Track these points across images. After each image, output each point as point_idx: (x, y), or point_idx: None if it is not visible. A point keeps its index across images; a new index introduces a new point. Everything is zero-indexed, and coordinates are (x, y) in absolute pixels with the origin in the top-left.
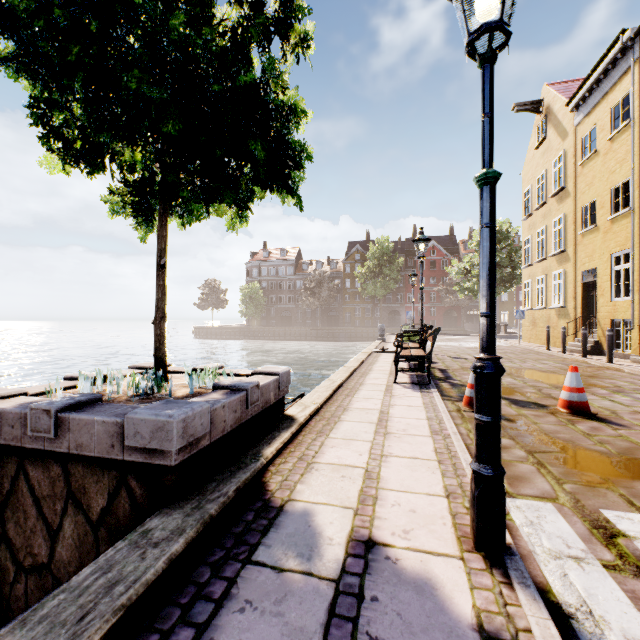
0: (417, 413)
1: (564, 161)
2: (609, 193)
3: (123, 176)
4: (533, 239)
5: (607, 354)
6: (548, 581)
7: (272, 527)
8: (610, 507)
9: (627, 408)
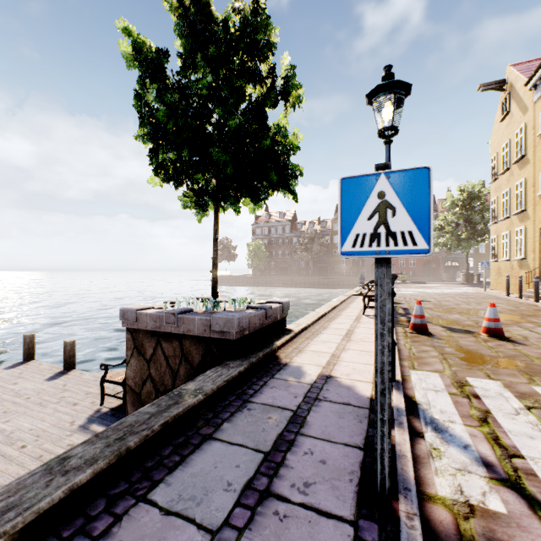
0: (373, 331)
1: (524, 133)
2: None
3: (192, 186)
4: (499, 200)
5: None
6: (415, 395)
7: (282, 369)
8: (473, 377)
9: (539, 335)
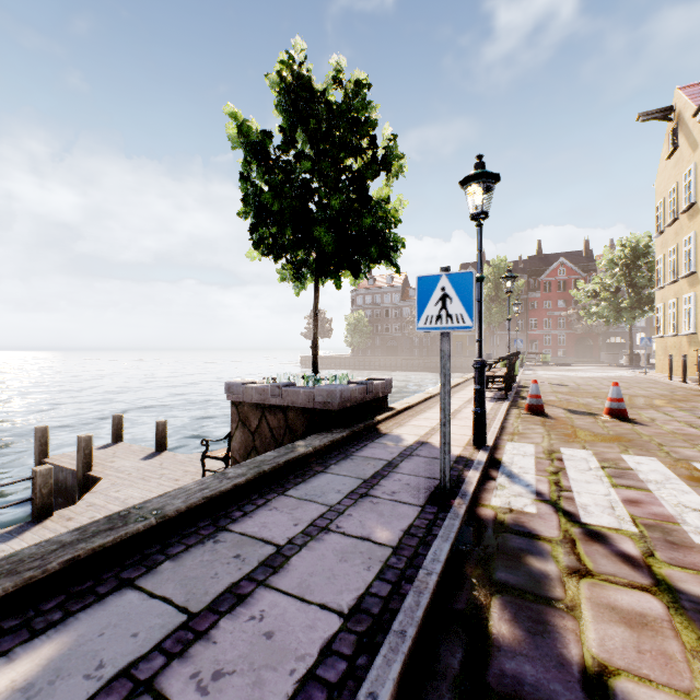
0: None
1: (694, 175)
2: None
3: (291, 259)
4: (665, 259)
5: None
6: (502, 458)
7: (381, 437)
8: (568, 447)
9: (671, 418)
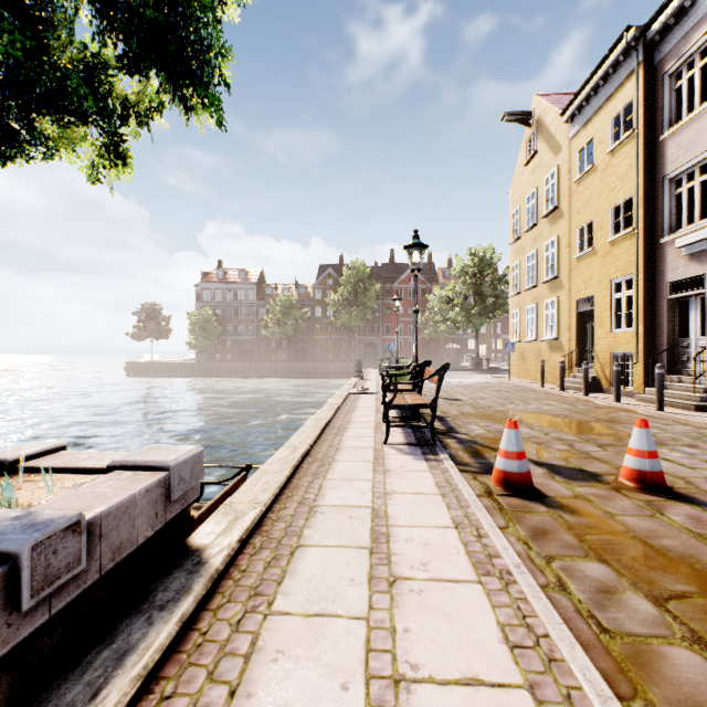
0: (434, 511)
1: (557, 178)
2: (609, 212)
3: None
4: (522, 265)
5: (615, 392)
6: None
7: None
8: None
9: (696, 472)
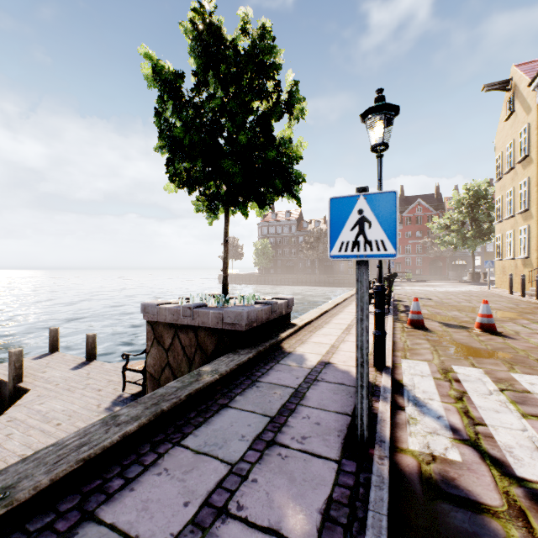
0: (372, 326)
1: (528, 133)
2: None
3: (204, 192)
4: (503, 199)
5: None
6: (403, 379)
7: (286, 357)
8: (458, 365)
9: (531, 331)
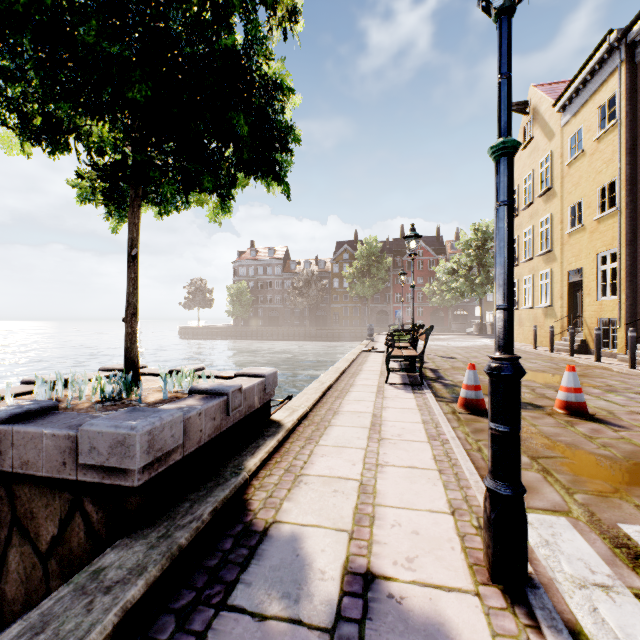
0: (412, 416)
1: (551, 161)
2: (596, 193)
3: (91, 158)
4: (520, 239)
5: (595, 353)
6: (577, 618)
7: (253, 558)
8: (628, 521)
9: (623, 408)
